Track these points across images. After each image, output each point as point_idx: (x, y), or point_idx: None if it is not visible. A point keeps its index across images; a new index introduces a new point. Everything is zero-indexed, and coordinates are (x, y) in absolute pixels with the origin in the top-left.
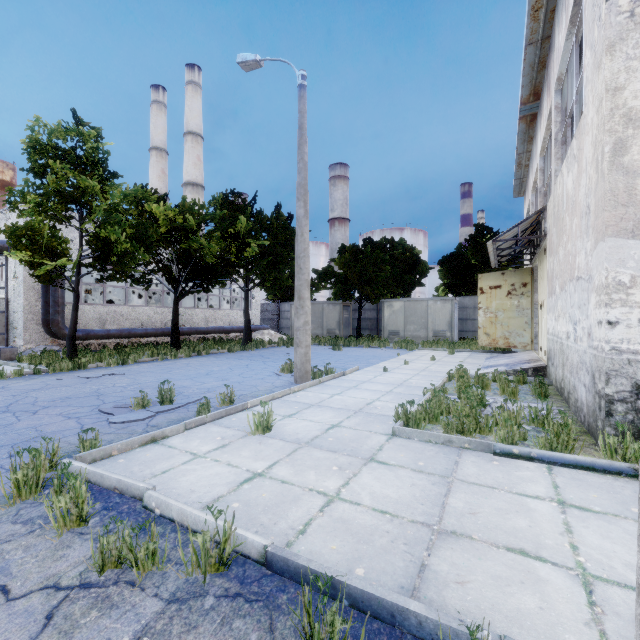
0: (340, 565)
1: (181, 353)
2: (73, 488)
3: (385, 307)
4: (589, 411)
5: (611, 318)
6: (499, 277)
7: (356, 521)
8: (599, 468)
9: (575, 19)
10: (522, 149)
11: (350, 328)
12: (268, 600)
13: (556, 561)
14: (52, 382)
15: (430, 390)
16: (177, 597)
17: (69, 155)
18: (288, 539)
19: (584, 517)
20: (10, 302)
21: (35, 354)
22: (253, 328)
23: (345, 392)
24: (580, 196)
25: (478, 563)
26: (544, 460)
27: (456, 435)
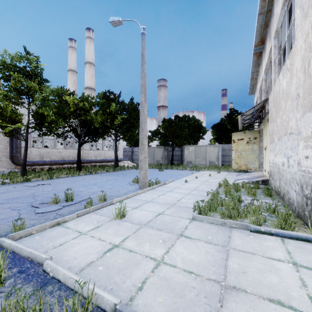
0: None
1: (82, 173)
2: None
3: (185, 149)
4: (298, 205)
5: None
6: (242, 134)
7: (174, 279)
8: (311, 240)
9: None
10: (254, 70)
11: (168, 160)
12: None
13: (302, 310)
14: (10, 189)
15: (210, 193)
16: None
17: (22, 70)
18: (131, 294)
19: (311, 274)
20: None
21: (5, 173)
22: (119, 160)
23: (166, 194)
24: (292, 89)
25: None
26: (279, 235)
27: (228, 219)
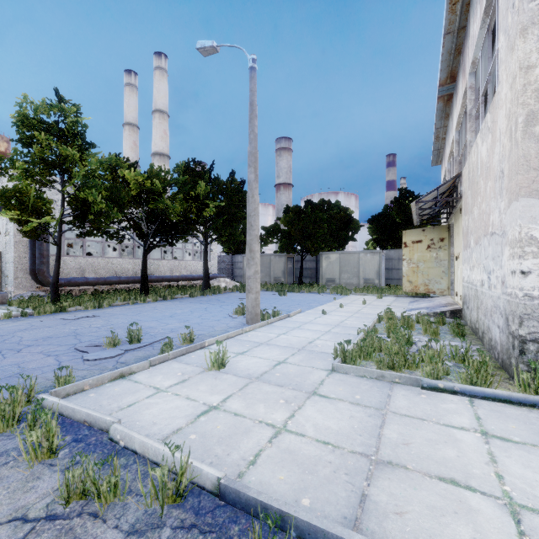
0: (287, 495)
1: (149, 298)
2: (44, 423)
3: (323, 258)
4: (503, 349)
5: (524, 268)
6: (420, 233)
7: (301, 452)
8: (515, 401)
9: (488, 10)
10: (440, 124)
11: (293, 276)
12: (221, 531)
13: (484, 490)
14: (36, 323)
15: (363, 330)
16: (136, 529)
17: (52, 128)
18: (240, 470)
19: (506, 447)
20: (2, 254)
21: (23, 299)
22: (211, 276)
23: (290, 332)
24: (494, 162)
25: (414, 493)
26: (466, 393)
27: (388, 371)
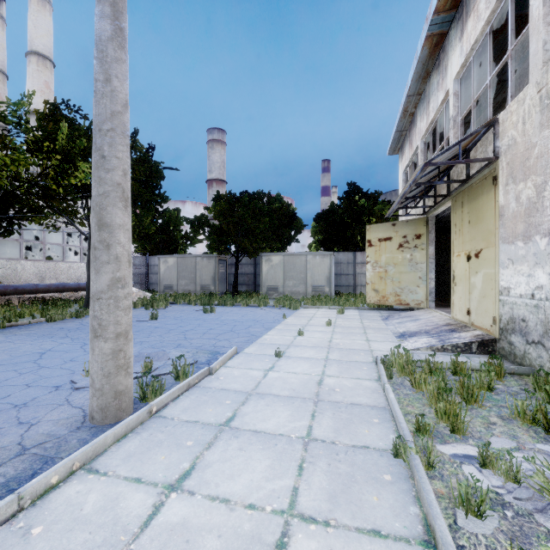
0: None
1: None
2: None
3: (263, 261)
4: None
5: None
6: (389, 228)
7: None
8: None
9: None
10: (414, 89)
11: (226, 283)
12: None
13: None
14: None
15: (420, 454)
16: None
17: None
18: None
19: None
20: None
21: None
22: None
23: (203, 462)
24: None
25: None
26: None
27: None
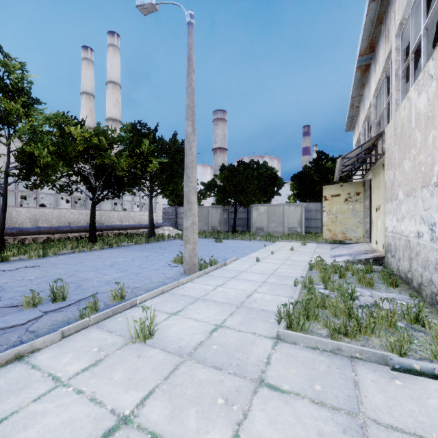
0: None
1: (97, 246)
2: None
3: (253, 210)
4: None
5: None
6: (338, 188)
7: None
8: None
9: None
10: (355, 93)
11: (228, 225)
12: None
13: None
14: None
15: (301, 282)
16: None
17: None
18: None
19: None
20: None
21: None
22: (157, 225)
23: (227, 283)
24: None
25: None
26: None
27: (344, 342)
